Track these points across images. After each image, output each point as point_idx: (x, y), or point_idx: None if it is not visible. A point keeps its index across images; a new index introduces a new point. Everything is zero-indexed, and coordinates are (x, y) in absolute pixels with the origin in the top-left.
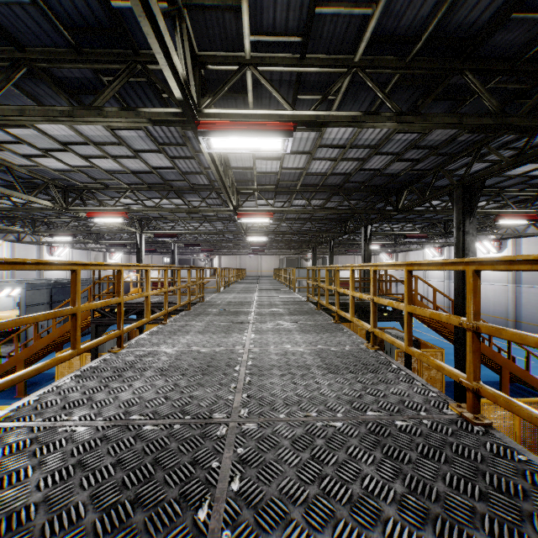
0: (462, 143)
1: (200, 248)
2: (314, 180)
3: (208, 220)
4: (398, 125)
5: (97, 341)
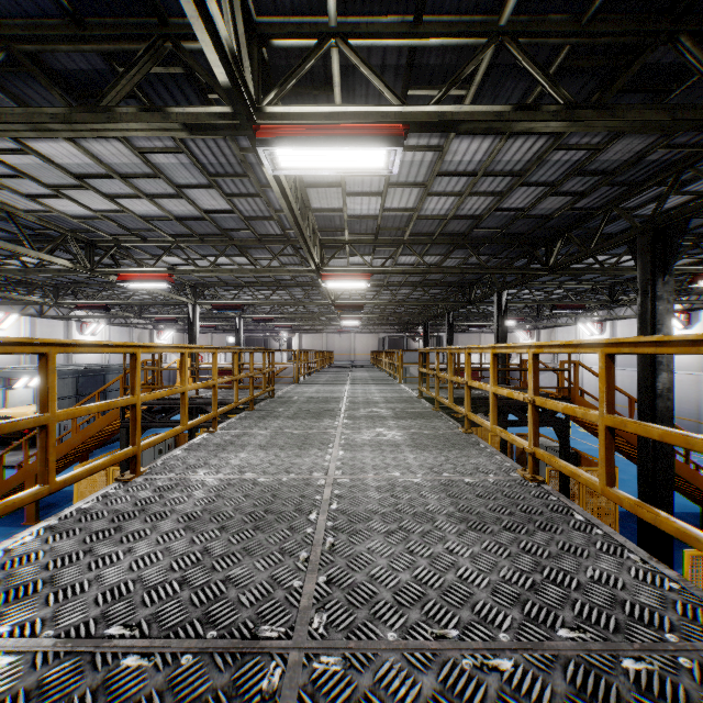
0: (652, 165)
1: (274, 324)
2: (429, 226)
3: (284, 286)
4: (568, 126)
5: (91, 468)
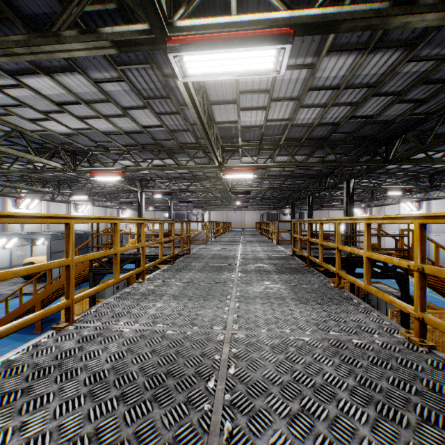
0: None
1: (192, 205)
2: (299, 133)
3: (198, 179)
4: (443, 18)
5: (20, 323)
